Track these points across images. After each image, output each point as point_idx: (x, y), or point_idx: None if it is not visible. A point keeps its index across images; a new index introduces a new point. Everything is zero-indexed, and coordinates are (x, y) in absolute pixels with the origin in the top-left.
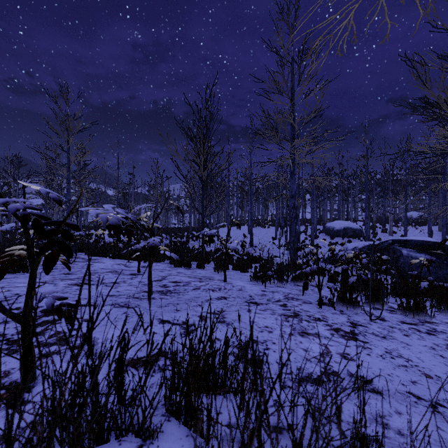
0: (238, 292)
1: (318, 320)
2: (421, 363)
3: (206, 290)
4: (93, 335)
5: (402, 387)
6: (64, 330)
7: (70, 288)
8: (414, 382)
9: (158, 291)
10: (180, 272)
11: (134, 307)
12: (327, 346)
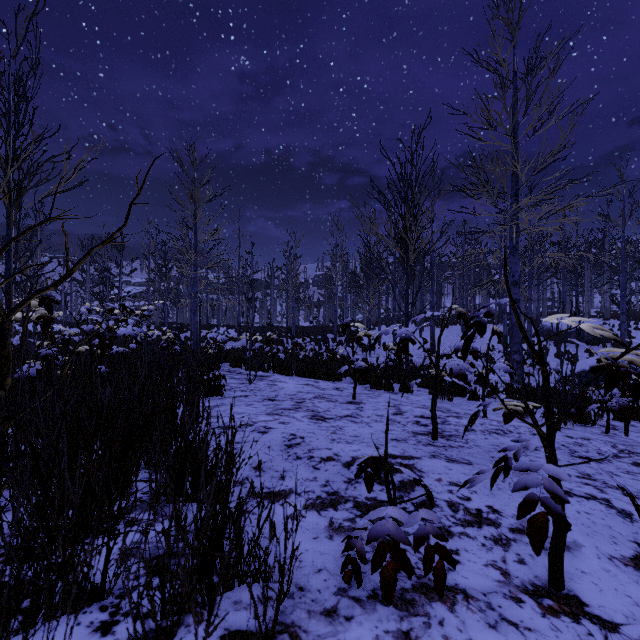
0: (538, 439)
1: None
2: None
3: (487, 433)
4: (507, 511)
5: None
6: (450, 498)
7: (323, 425)
8: None
9: (429, 433)
10: (395, 399)
11: (470, 463)
12: None
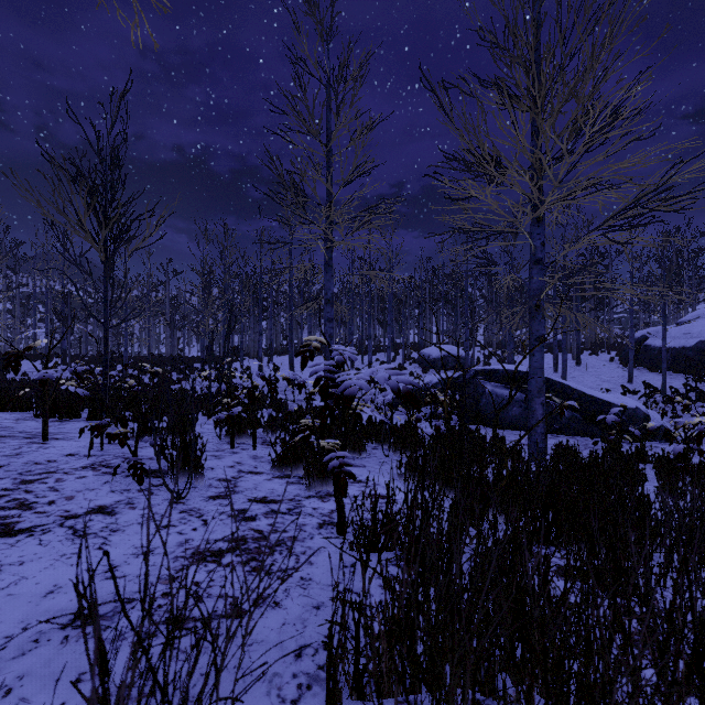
0: None
1: (15, 507)
2: None
3: None
4: None
5: None
6: None
7: None
8: None
9: None
10: (8, 427)
11: None
12: None
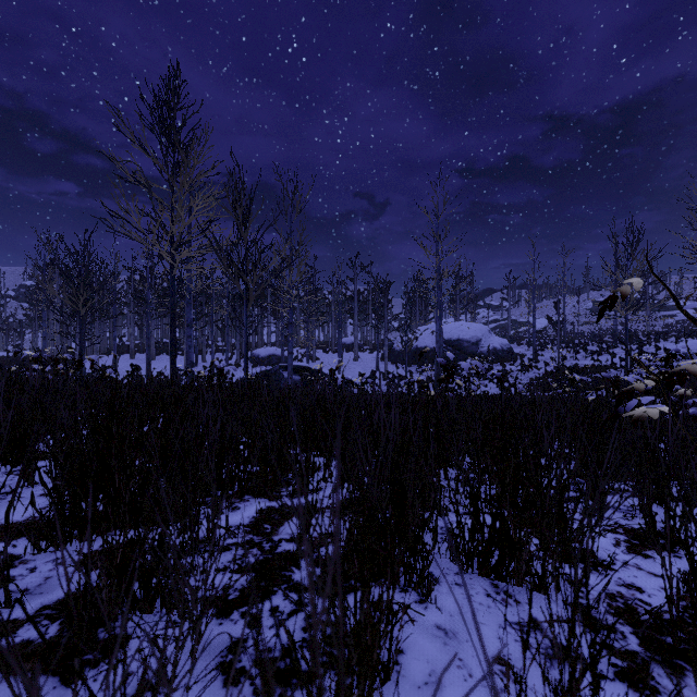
0: None
1: None
2: None
3: None
4: None
5: None
6: None
7: None
8: None
9: None
10: None
11: None
12: None
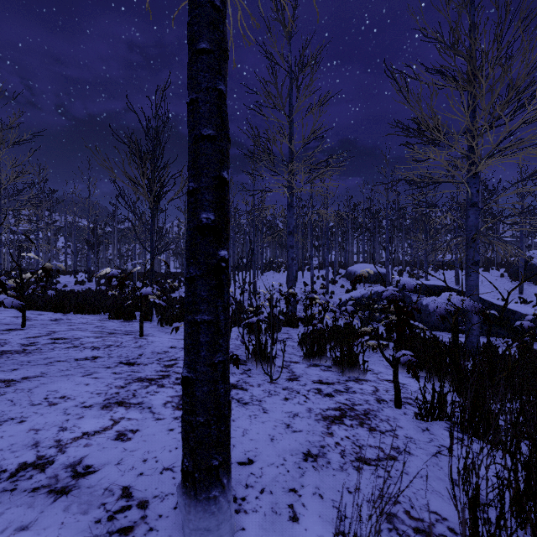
0: (129, 350)
1: None
2: (236, 438)
3: (83, 349)
4: None
5: (130, 479)
6: None
7: None
8: (167, 469)
9: None
10: (102, 326)
11: None
12: (119, 422)
